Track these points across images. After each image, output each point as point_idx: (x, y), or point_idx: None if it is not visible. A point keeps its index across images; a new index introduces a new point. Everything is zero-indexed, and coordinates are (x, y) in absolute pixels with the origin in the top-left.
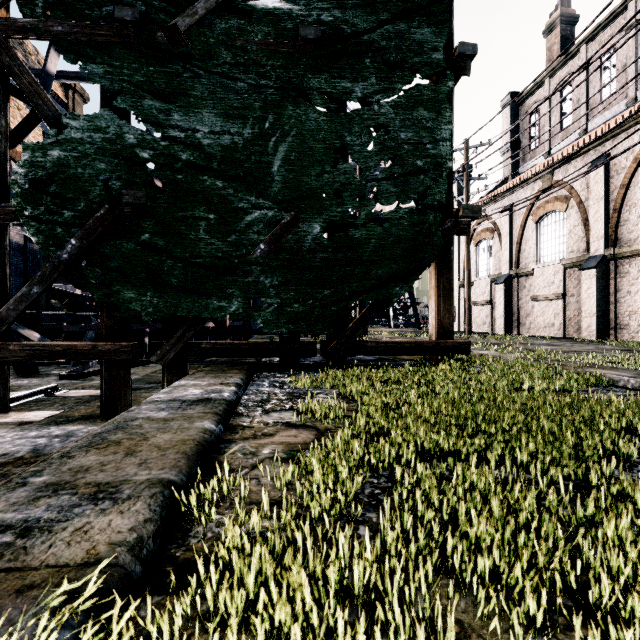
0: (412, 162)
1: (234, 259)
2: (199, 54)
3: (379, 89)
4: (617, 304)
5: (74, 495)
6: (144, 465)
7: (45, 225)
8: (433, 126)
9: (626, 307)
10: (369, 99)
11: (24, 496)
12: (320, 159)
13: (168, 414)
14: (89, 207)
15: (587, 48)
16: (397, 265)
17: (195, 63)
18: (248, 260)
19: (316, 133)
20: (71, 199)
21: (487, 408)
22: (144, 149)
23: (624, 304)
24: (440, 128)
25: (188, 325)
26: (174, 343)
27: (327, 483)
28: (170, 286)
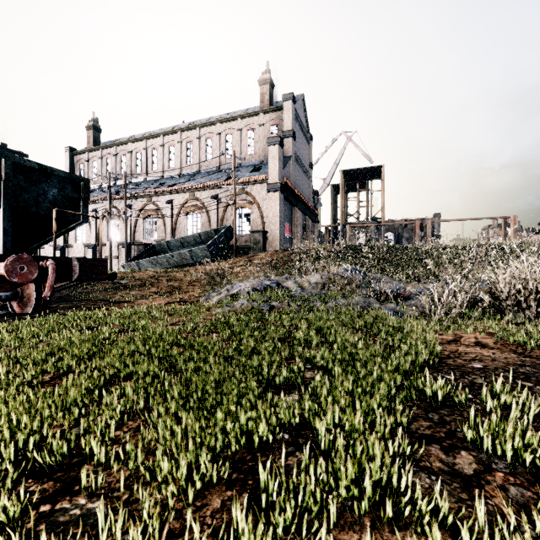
0: None
1: None
2: None
3: None
4: None
5: None
6: None
7: None
8: None
9: None
10: None
11: None
12: None
13: None
14: None
15: (102, 151)
16: None
17: None
18: None
19: None
20: None
21: None
22: None
23: None
24: None
25: None
26: None
27: None
28: None
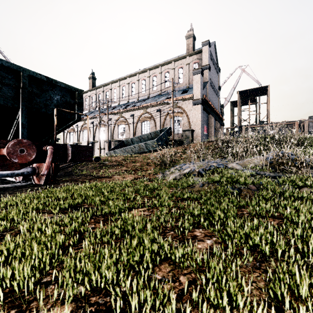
0: None
1: None
2: None
3: None
4: (95, 151)
5: None
6: None
7: None
8: None
9: (96, 152)
10: None
11: None
12: None
13: None
14: None
15: (96, 90)
16: None
17: None
18: None
19: None
20: None
21: None
22: None
23: (96, 151)
24: None
25: None
26: None
27: None
28: None
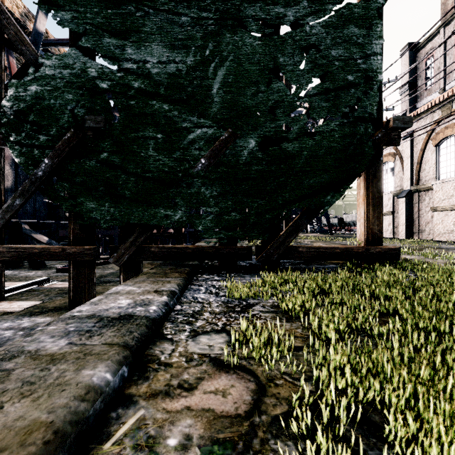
0: (343, 77)
1: (178, 173)
2: None
3: (310, 11)
4: None
5: None
6: None
7: (25, 148)
8: (364, 42)
9: None
10: (301, 21)
11: None
12: (255, 80)
13: (65, 345)
14: (59, 132)
15: None
16: (328, 175)
17: (145, 3)
18: (190, 173)
19: (251, 56)
20: (45, 126)
21: None
22: (103, 80)
23: None
24: (371, 43)
25: (139, 231)
26: (128, 247)
27: None
28: (124, 197)
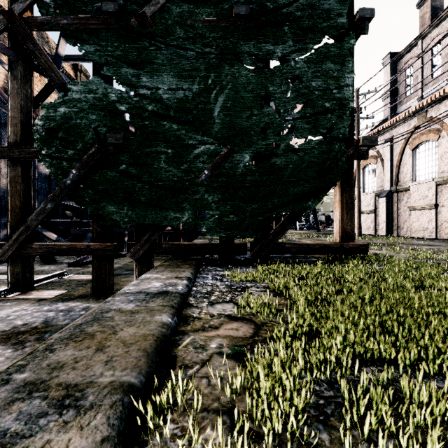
0: (321, 104)
1: (185, 182)
2: (160, 32)
3: (295, 49)
4: None
5: (44, 399)
6: (110, 364)
7: (55, 160)
8: (338, 75)
9: None
10: (287, 57)
11: (2, 397)
12: (249, 105)
13: (135, 306)
14: (84, 147)
15: None
16: (309, 184)
17: (158, 39)
18: (196, 182)
19: (246, 86)
20: (72, 141)
21: (405, 310)
22: (122, 104)
23: None
24: (344, 76)
25: (153, 231)
26: (143, 244)
27: (274, 393)
28: (140, 202)
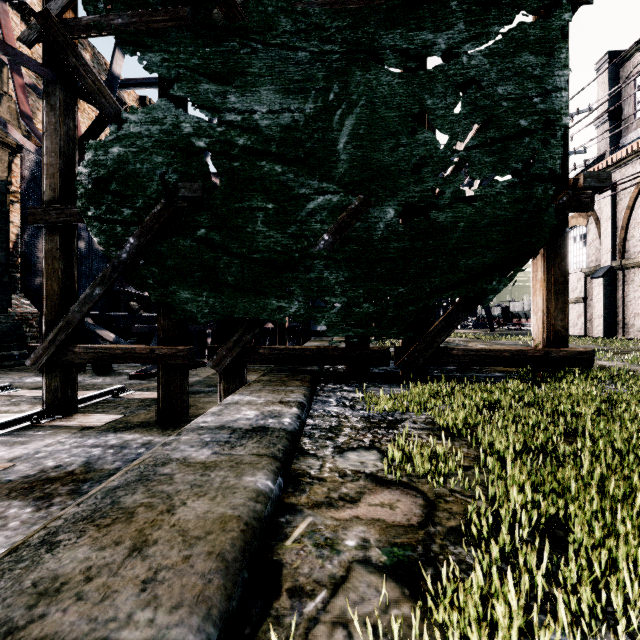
0: (513, 122)
1: (294, 253)
2: (257, 26)
3: (469, 36)
4: None
5: None
6: (150, 588)
7: (106, 225)
8: (542, 73)
9: None
10: (456, 50)
11: None
12: (394, 130)
13: (211, 454)
14: (147, 203)
15: None
16: (493, 253)
17: (252, 37)
18: (310, 253)
19: (389, 99)
20: (130, 196)
21: None
22: (200, 137)
23: None
24: (552, 75)
25: (245, 328)
26: (230, 347)
27: None
28: (226, 285)
